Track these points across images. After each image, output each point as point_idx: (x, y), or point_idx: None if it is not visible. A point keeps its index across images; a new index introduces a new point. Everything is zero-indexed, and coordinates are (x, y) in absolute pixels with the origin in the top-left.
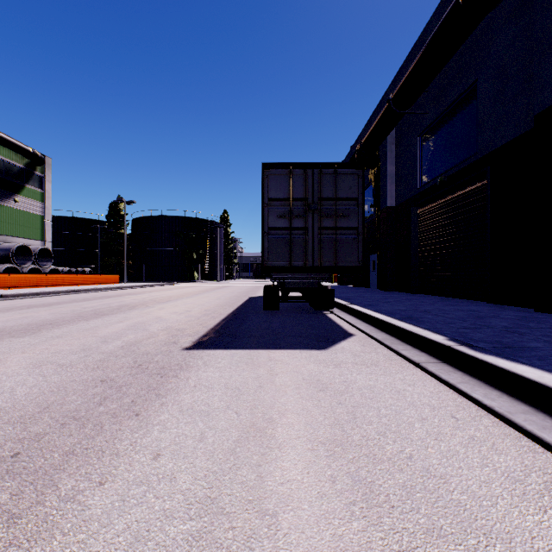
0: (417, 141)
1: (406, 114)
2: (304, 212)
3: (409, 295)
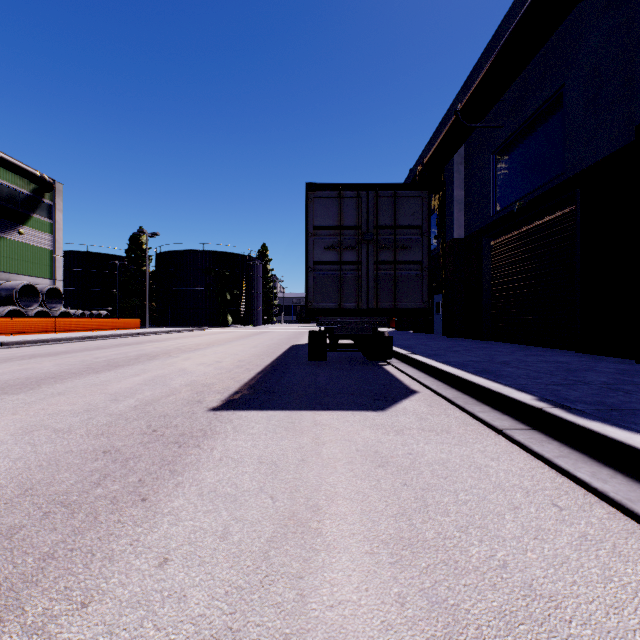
0: (491, 159)
1: (477, 128)
2: (357, 243)
3: (480, 343)
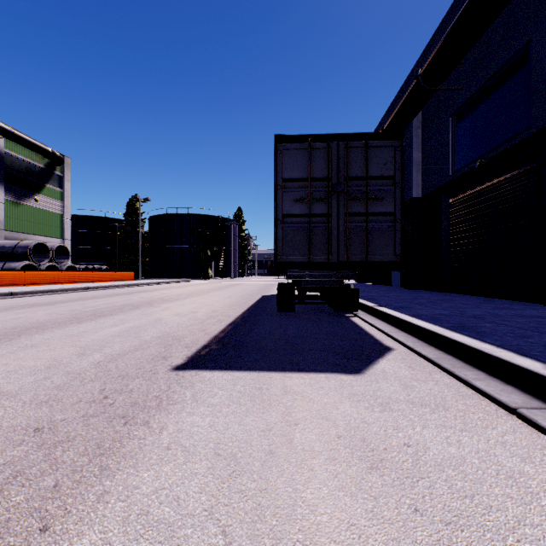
0: (449, 121)
1: (435, 93)
2: (327, 195)
3: (440, 294)
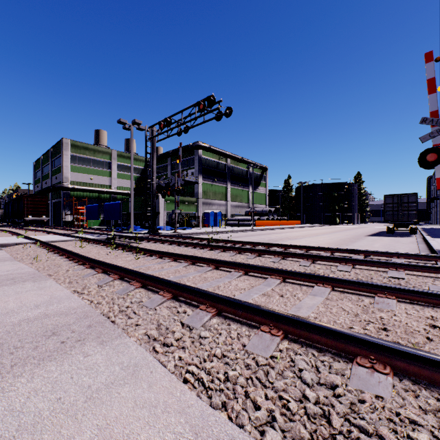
0: None
1: None
2: (397, 206)
3: None
